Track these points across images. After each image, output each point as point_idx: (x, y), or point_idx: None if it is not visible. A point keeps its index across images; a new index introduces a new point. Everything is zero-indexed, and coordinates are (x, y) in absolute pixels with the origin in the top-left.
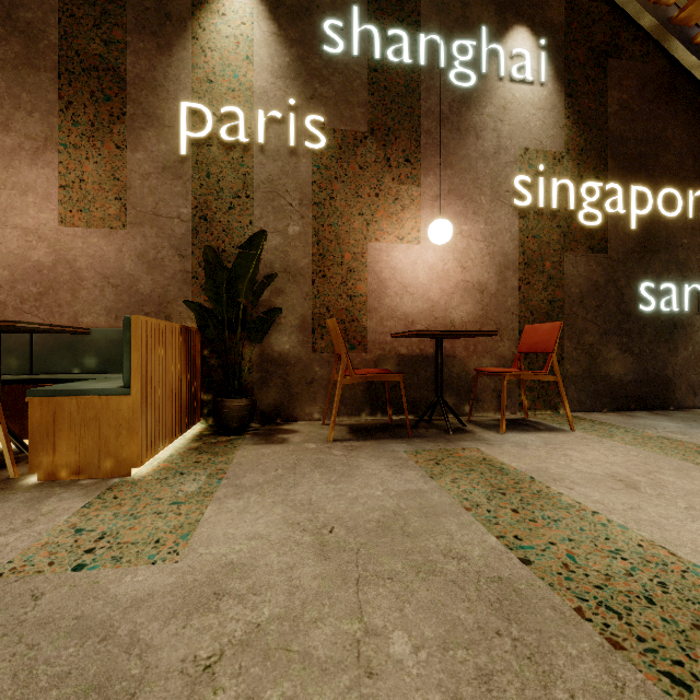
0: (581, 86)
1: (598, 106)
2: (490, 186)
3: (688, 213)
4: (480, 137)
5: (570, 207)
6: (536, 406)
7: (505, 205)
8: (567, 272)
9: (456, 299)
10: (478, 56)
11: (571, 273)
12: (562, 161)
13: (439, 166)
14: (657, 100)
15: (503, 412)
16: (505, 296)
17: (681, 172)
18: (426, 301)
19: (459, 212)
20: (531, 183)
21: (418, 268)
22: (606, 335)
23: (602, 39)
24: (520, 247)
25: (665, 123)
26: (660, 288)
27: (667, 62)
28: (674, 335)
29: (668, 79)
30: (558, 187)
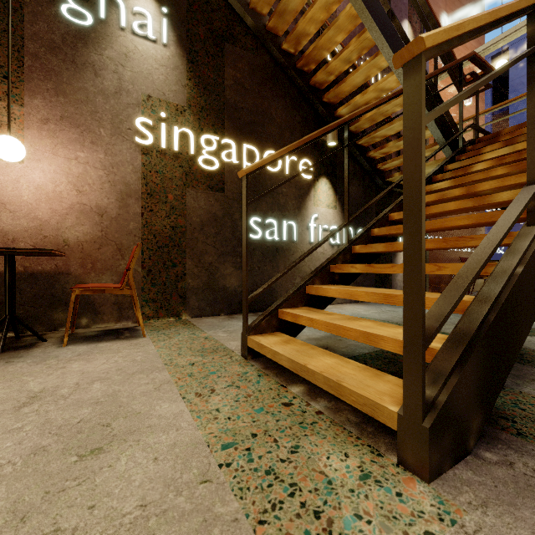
0: (202, 57)
1: (217, 77)
2: (111, 121)
3: (286, 171)
4: (99, 75)
5: (191, 152)
6: (159, 314)
7: (128, 140)
8: (189, 204)
9: (71, 219)
10: (97, 1)
11: (193, 206)
12: (185, 113)
13: (49, 92)
14: (264, 84)
15: (67, 326)
16: (128, 221)
17: (282, 140)
18: (32, 219)
19: (75, 139)
20: (154, 126)
21: (21, 187)
22: (223, 256)
23: (220, 26)
24: (143, 179)
25: (270, 103)
26: (265, 222)
27: (272, 59)
28: (276, 256)
29: (272, 71)
30: (180, 134)
